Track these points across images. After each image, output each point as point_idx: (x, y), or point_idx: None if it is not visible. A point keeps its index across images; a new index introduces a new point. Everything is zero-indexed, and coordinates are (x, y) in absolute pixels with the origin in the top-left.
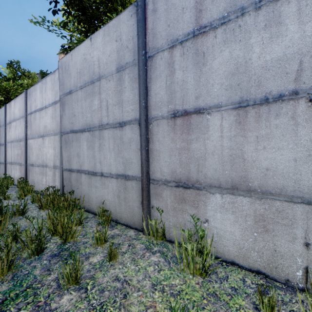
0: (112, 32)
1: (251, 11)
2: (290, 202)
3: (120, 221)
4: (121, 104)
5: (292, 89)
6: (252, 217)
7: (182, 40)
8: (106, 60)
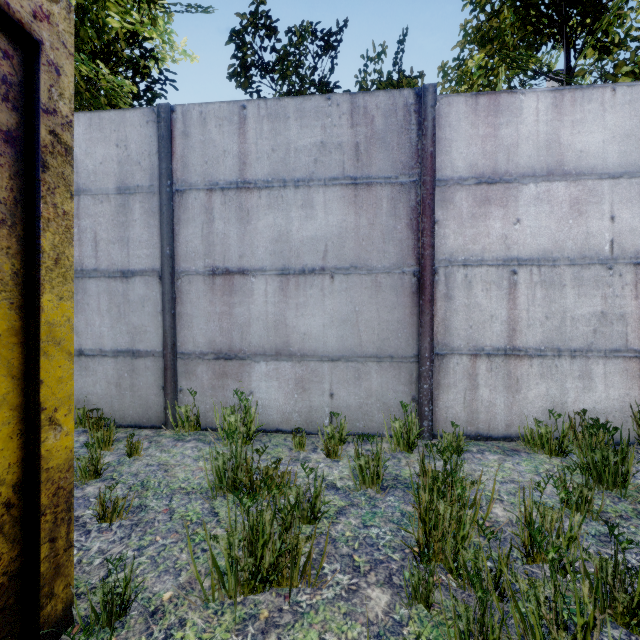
0: (109, 130)
1: (291, 187)
2: (321, 361)
3: (122, 423)
4: (127, 243)
5: (321, 266)
6: (293, 380)
7: (223, 187)
8: (95, 168)
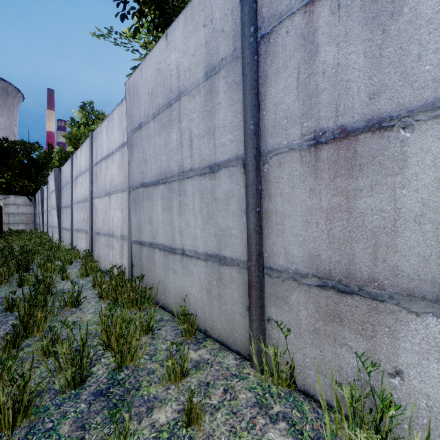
0: (198, 14)
1: None
2: None
3: (211, 334)
4: (213, 133)
5: None
6: None
7: None
8: (189, 64)
